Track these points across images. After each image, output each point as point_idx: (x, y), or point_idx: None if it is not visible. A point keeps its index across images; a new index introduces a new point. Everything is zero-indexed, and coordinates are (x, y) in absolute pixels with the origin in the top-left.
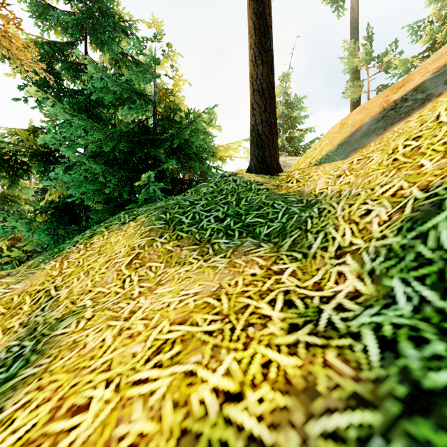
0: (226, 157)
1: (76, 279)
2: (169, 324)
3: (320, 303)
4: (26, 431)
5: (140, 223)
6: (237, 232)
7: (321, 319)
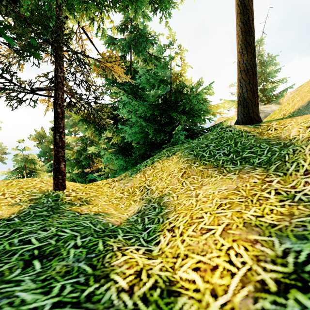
0: (217, 112)
1: (156, 182)
2: (219, 199)
3: (295, 193)
4: (185, 221)
5: (179, 156)
6: (238, 161)
7: (295, 198)
